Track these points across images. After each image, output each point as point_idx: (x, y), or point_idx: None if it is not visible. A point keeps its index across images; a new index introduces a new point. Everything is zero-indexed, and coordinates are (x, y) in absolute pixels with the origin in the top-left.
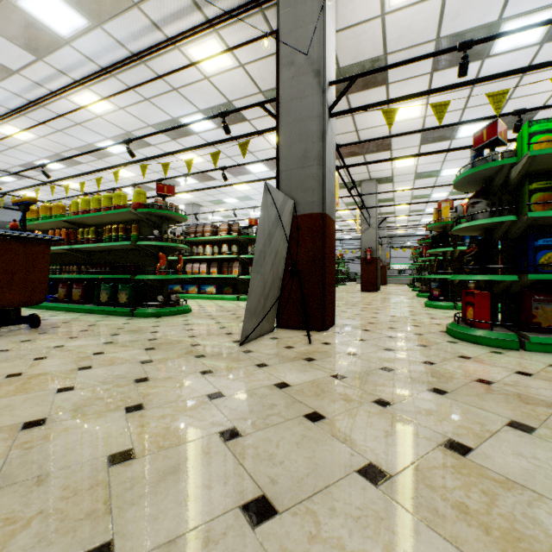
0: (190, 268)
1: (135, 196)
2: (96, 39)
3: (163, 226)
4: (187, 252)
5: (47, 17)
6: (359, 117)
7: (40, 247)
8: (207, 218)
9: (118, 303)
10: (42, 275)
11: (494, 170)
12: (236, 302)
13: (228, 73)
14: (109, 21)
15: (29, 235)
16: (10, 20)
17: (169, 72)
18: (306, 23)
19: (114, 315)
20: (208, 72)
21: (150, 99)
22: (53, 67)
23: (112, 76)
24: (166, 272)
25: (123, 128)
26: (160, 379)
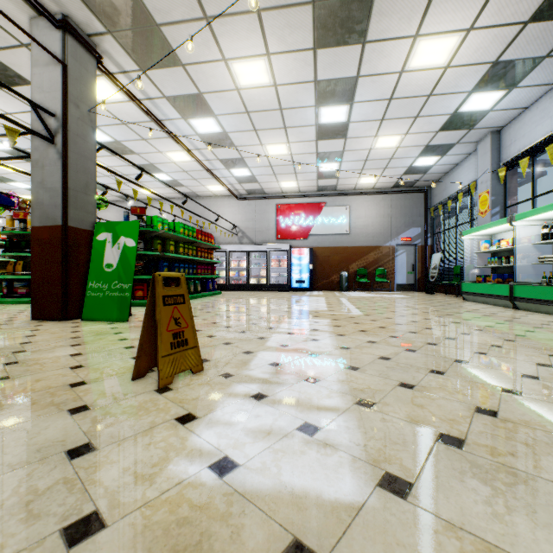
0: None
1: None
2: None
3: None
4: None
5: None
6: None
7: None
8: None
9: None
10: None
11: (150, 231)
12: None
13: None
14: None
15: None
16: None
17: None
18: (88, 87)
19: None
20: None
21: None
22: None
23: None
24: None
25: None
26: None
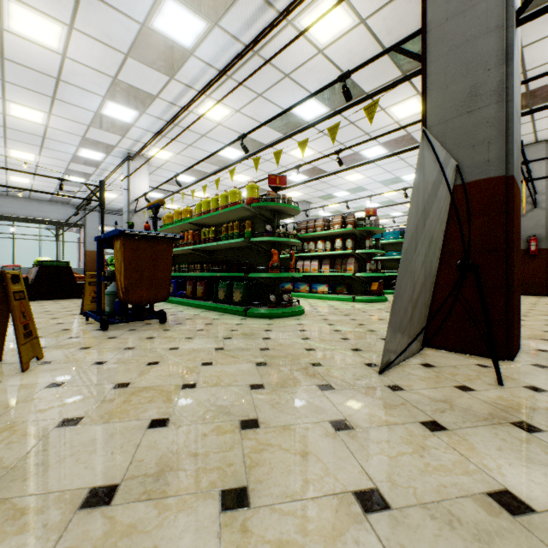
0: (300, 266)
1: (248, 191)
2: (214, 41)
3: (275, 220)
4: (298, 249)
5: (175, 32)
6: (531, 50)
7: (164, 245)
8: (315, 215)
9: (233, 301)
10: (166, 273)
11: None
12: (352, 303)
13: (346, 37)
14: (224, 16)
15: (154, 234)
16: (149, 45)
17: (281, 49)
18: None
19: (229, 313)
20: (322, 43)
21: (262, 94)
22: (182, 83)
23: (229, 78)
24: (278, 269)
25: (239, 131)
26: (274, 429)
